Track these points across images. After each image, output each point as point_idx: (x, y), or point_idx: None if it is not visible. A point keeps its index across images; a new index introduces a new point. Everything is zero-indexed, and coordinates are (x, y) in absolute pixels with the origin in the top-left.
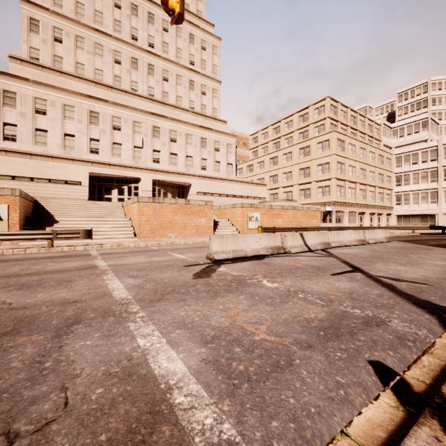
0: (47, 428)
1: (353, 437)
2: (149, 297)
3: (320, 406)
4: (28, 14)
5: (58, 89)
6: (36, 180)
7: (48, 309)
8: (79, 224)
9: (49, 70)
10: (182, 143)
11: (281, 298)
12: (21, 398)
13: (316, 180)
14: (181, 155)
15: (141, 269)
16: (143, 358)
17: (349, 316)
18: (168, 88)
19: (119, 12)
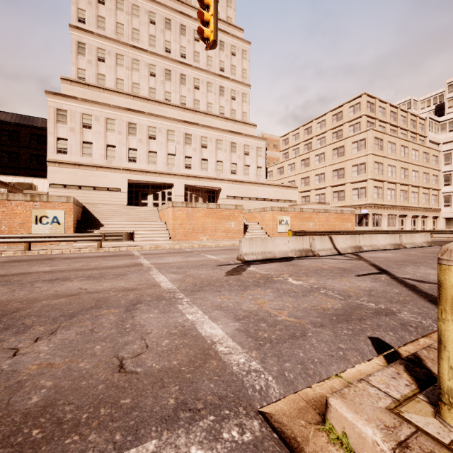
0: (140, 356)
1: (344, 378)
2: (190, 288)
3: (322, 359)
4: (77, 38)
5: (101, 105)
6: (83, 187)
7: (115, 293)
8: (121, 228)
9: (94, 88)
10: (212, 148)
11: (304, 293)
12: (118, 342)
13: (350, 182)
14: (211, 161)
15: (180, 267)
16: (192, 326)
17: (363, 307)
18: (199, 95)
19: (154, 27)
